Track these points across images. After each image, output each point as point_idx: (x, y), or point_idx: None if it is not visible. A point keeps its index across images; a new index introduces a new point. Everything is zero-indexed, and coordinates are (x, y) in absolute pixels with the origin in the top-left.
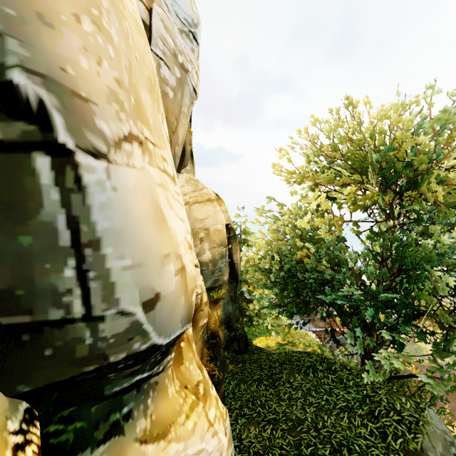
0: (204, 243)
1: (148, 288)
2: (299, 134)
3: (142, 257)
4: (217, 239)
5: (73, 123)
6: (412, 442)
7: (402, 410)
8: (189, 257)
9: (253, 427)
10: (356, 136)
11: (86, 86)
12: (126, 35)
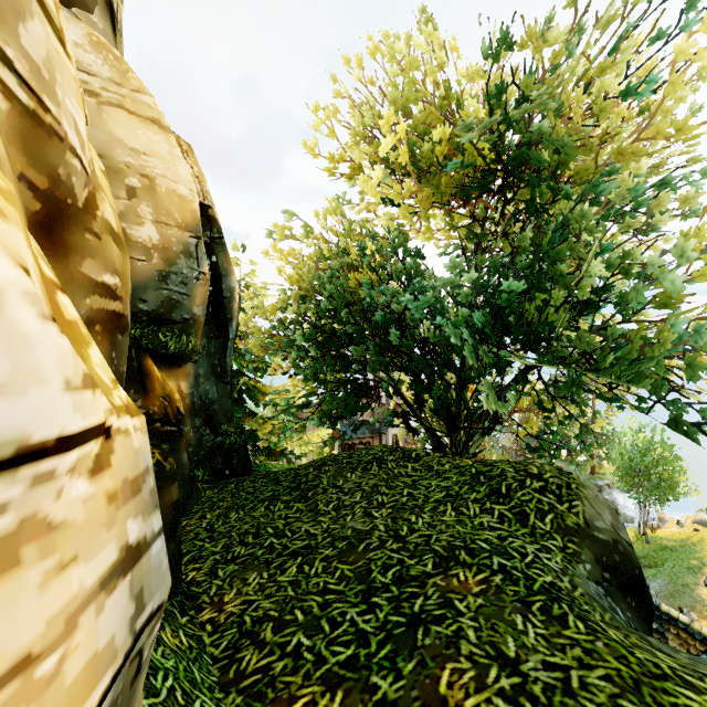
0: (139, 202)
1: None
2: (348, 61)
3: None
4: (177, 212)
5: None
6: (570, 514)
7: (540, 475)
8: None
9: (255, 574)
10: (439, 89)
11: None
12: None
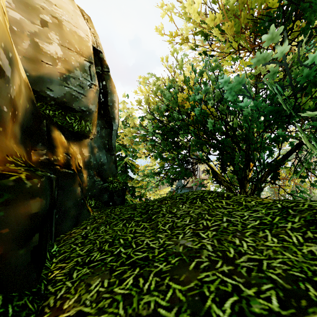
0: (49, 30)
1: None
2: None
3: None
4: (76, 44)
5: None
6: None
7: None
8: None
9: (98, 280)
10: None
11: None
12: None
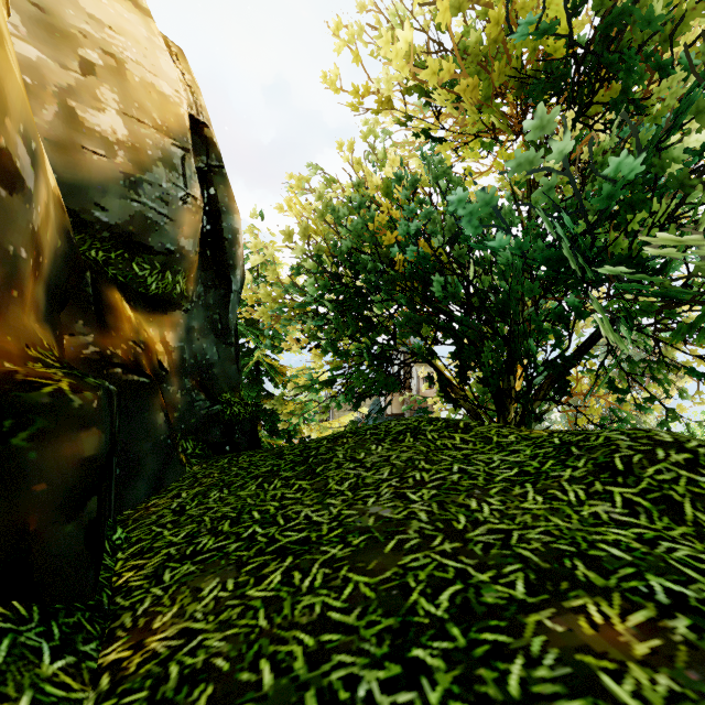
0: (98, 82)
1: None
2: None
3: None
4: (155, 110)
5: None
6: None
7: (678, 443)
8: None
9: (215, 582)
10: None
11: None
12: None
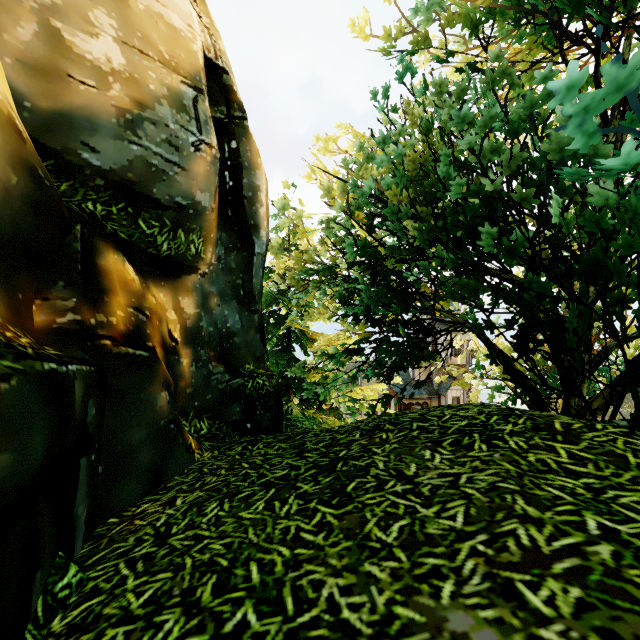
0: (92, 4)
1: None
2: None
3: None
4: (163, 43)
5: None
6: None
7: None
8: None
9: None
10: None
11: None
12: None
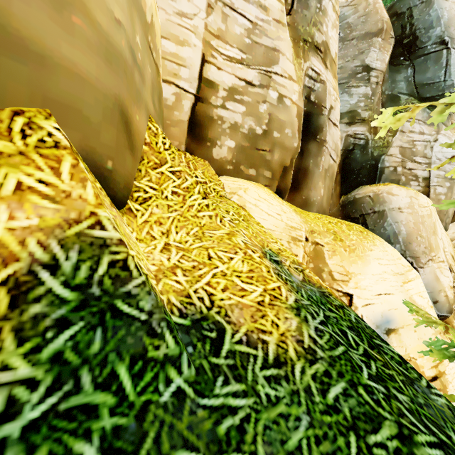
0: None
1: (434, 298)
2: None
3: (432, 290)
4: None
5: (416, 263)
6: None
7: None
8: (451, 291)
9: None
10: None
11: (418, 253)
12: (425, 229)
